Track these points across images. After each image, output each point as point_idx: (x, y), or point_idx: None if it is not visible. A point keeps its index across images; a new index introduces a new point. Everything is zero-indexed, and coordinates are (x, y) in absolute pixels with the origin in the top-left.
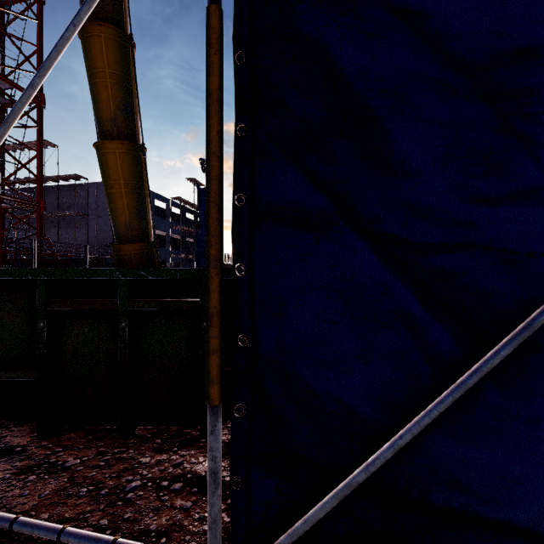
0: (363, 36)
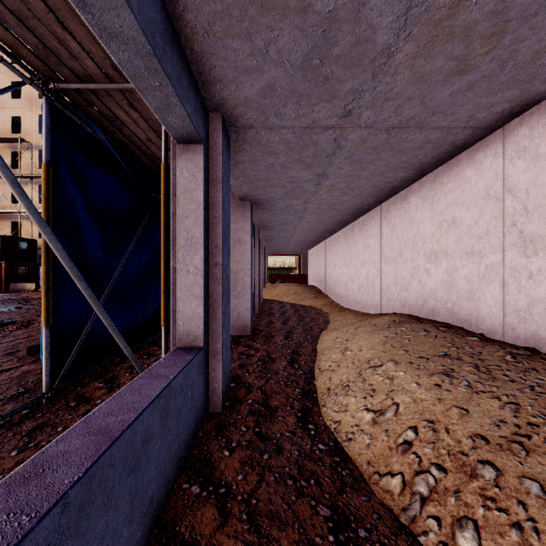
0: (78, 192)
